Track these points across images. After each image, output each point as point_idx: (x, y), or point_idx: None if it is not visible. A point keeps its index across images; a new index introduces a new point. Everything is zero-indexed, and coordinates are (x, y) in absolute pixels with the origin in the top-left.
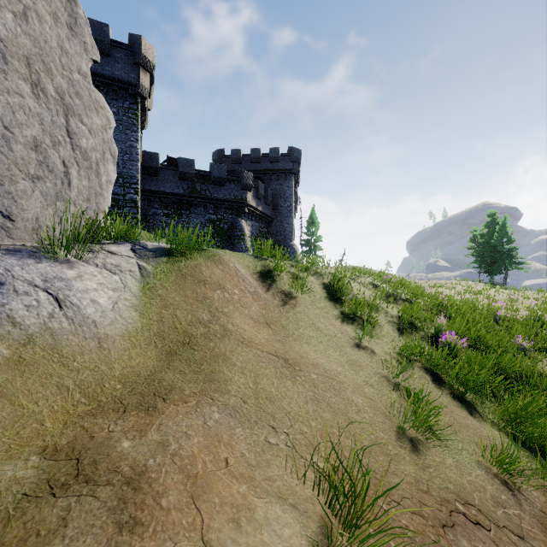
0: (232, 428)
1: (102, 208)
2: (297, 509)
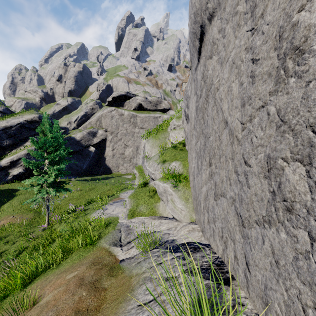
0: (46, 312)
1: None
2: (38, 306)
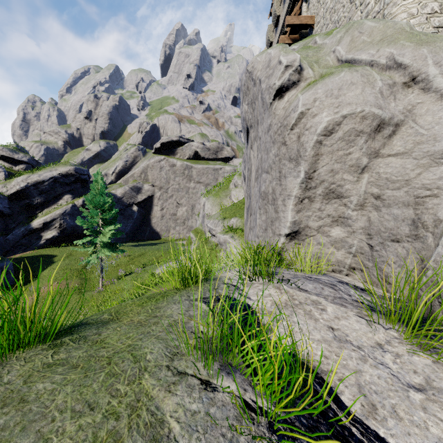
0: None
1: (279, 231)
2: None
